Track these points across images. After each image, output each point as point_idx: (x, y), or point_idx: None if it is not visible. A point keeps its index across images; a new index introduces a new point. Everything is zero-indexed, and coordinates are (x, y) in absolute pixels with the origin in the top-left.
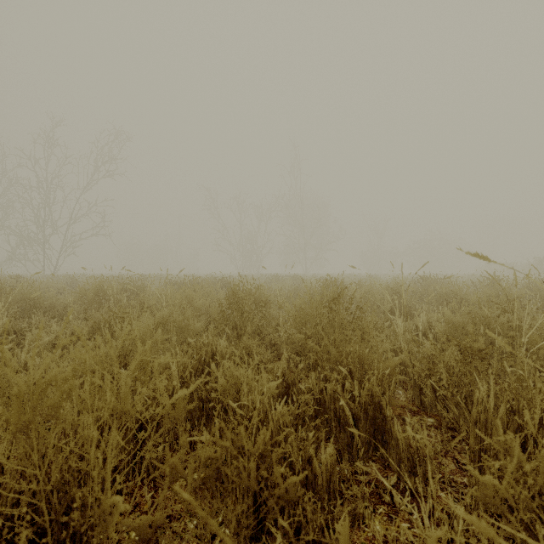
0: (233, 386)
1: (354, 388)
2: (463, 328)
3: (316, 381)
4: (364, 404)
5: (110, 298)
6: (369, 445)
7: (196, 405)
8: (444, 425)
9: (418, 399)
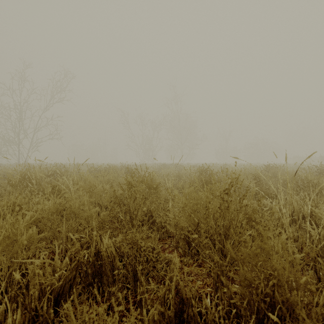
0: None
1: None
2: None
3: (223, 314)
4: None
5: (33, 182)
6: None
7: None
8: None
9: None
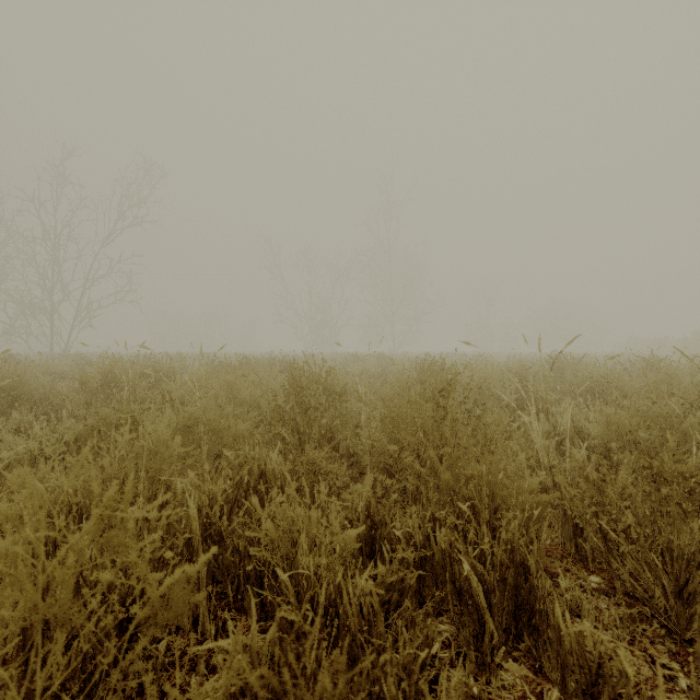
0: (286, 534)
1: (480, 537)
2: (630, 432)
3: (419, 521)
4: (499, 565)
5: (123, 387)
6: (507, 633)
7: (231, 559)
8: (619, 590)
9: (571, 544)
